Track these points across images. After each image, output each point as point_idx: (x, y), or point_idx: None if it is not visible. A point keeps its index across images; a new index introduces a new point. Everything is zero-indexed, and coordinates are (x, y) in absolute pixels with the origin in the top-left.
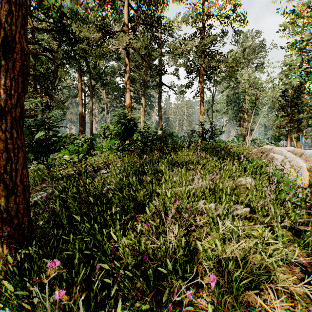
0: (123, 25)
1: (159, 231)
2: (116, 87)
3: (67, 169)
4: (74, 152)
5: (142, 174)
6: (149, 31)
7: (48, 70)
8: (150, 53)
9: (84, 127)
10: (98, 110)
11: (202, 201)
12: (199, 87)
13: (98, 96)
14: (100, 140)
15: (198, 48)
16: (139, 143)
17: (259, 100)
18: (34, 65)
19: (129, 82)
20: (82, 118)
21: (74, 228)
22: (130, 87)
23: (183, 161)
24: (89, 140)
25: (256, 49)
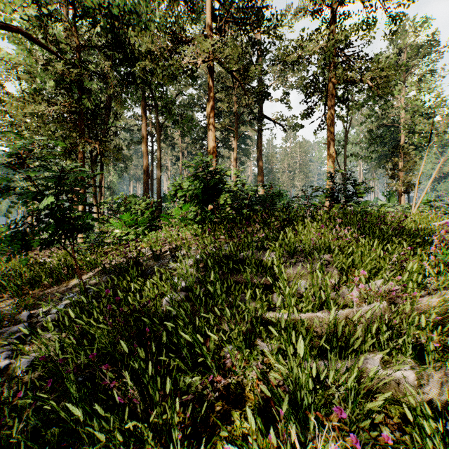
0: (204, 28)
1: (278, 446)
2: (195, 125)
3: (117, 252)
4: (130, 224)
5: (234, 272)
6: (244, 34)
7: (99, 105)
8: (246, 68)
9: (151, 185)
10: (171, 160)
11: (376, 357)
12: (325, 116)
13: (171, 141)
14: (174, 203)
15: (326, 49)
16: (229, 209)
17: (437, 132)
18: (80, 99)
19: (213, 115)
20: (147, 173)
21: (92, 402)
22: (215, 125)
23: (309, 245)
24: (153, 205)
25: (420, 51)
